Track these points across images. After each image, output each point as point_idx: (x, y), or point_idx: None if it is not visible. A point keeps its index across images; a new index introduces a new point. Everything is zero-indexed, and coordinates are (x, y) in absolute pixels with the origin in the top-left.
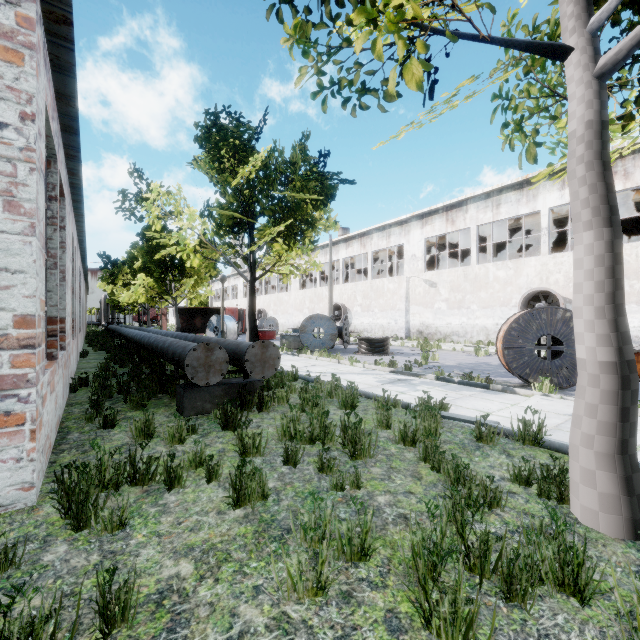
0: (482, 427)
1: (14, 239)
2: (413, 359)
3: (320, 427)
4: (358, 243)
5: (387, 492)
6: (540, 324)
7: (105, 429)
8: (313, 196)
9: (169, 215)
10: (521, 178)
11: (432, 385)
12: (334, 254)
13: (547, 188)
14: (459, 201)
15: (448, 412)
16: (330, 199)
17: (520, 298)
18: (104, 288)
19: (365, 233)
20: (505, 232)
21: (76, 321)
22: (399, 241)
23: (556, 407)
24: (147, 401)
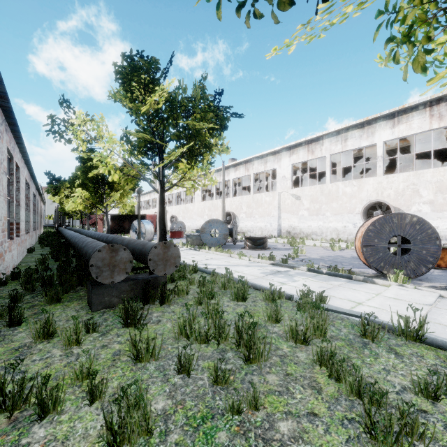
0: (367, 324)
1: None
2: (286, 253)
3: (215, 326)
4: (243, 168)
5: (288, 414)
6: (392, 227)
7: (11, 327)
8: (210, 125)
9: (93, 138)
10: (363, 120)
11: (305, 276)
12: (226, 176)
13: (382, 127)
14: (317, 137)
15: (328, 305)
16: (223, 129)
17: (362, 207)
18: (54, 199)
19: (248, 160)
20: (348, 161)
21: (20, 224)
22: (273, 166)
23: (414, 297)
24: (61, 295)
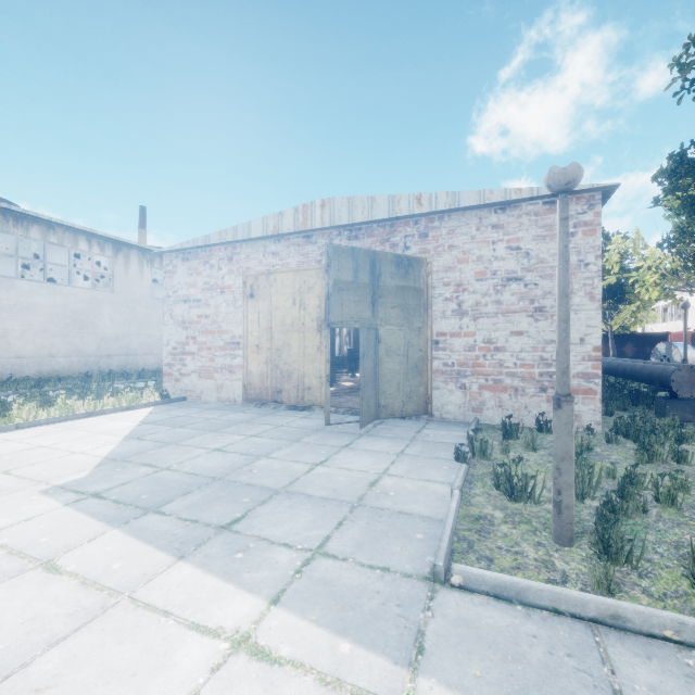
0: None
1: (592, 313)
2: None
3: None
4: None
5: None
6: None
7: (606, 416)
8: None
9: (626, 257)
10: None
11: None
12: None
13: None
14: None
15: None
16: None
17: None
18: None
19: None
20: None
21: None
22: None
23: None
24: (627, 406)
